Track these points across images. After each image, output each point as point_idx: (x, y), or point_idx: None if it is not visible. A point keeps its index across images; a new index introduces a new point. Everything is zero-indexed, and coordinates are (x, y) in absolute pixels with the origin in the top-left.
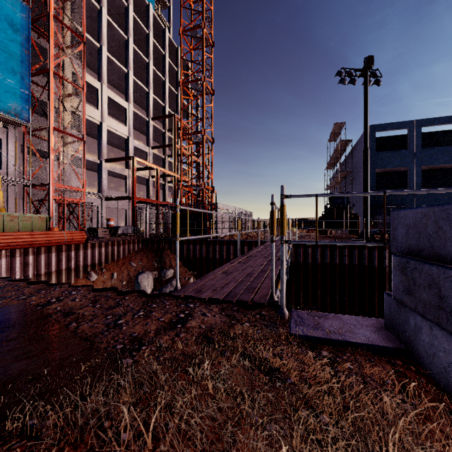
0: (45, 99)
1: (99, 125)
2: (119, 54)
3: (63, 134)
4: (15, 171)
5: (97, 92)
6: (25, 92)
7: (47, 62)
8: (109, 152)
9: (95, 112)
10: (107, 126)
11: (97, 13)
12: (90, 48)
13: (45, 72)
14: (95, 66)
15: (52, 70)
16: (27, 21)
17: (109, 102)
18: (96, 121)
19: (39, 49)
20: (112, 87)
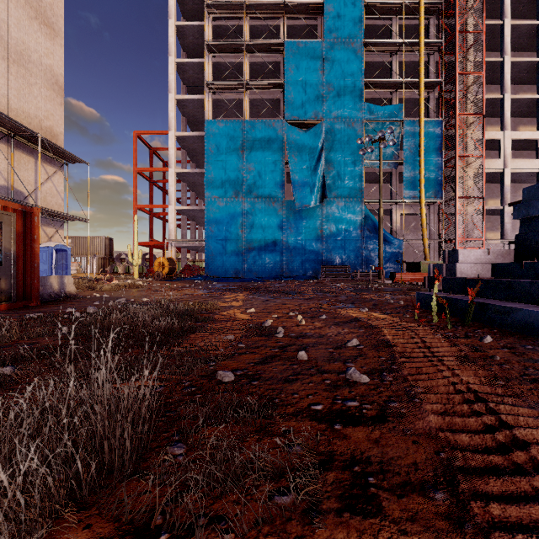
0: (452, 174)
1: (501, 172)
2: (529, 79)
3: (465, 199)
4: (433, 232)
5: (498, 142)
6: (439, 180)
7: (454, 142)
8: (517, 190)
9: (496, 162)
10: (511, 169)
11: (499, 65)
12: (492, 103)
13: (452, 159)
14: (498, 113)
15: (457, 156)
16: (441, 131)
17: (515, 141)
18: (497, 170)
19: (448, 138)
20: (521, 118)
